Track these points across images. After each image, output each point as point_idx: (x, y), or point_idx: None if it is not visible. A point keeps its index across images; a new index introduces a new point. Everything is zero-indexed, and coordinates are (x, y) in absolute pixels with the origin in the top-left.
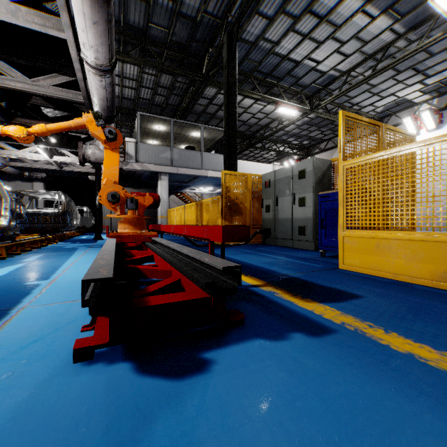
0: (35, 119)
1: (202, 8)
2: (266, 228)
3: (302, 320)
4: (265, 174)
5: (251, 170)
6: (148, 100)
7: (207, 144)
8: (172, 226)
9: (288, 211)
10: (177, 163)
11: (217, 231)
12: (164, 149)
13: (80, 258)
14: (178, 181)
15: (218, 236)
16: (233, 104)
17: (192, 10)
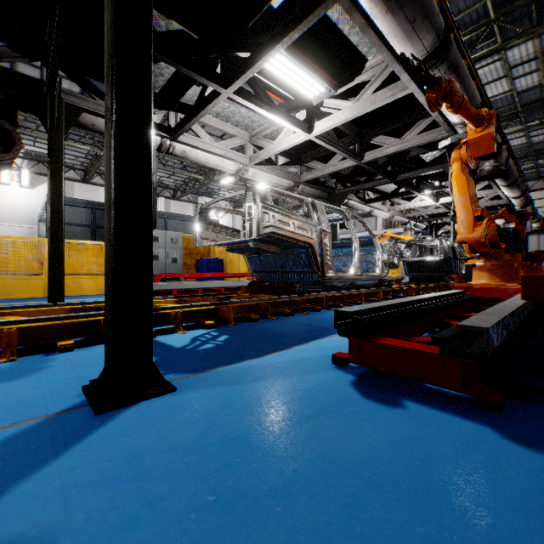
0: None
1: None
2: None
3: None
4: None
5: None
6: None
7: None
8: None
9: None
10: None
11: None
12: None
13: None
14: None
15: None
16: None
17: None
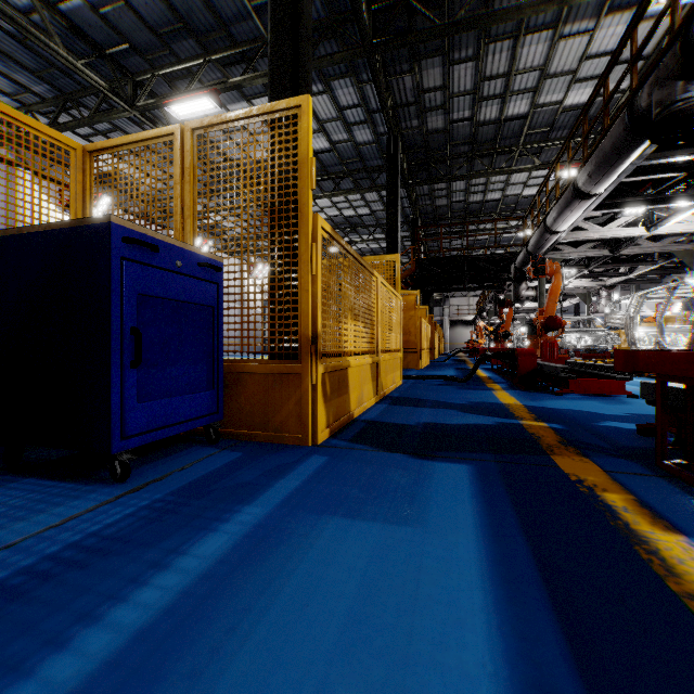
0: None
1: None
2: None
3: (572, 427)
4: None
5: None
6: None
7: None
8: None
9: None
10: None
11: None
12: None
13: None
14: None
15: None
16: None
17: None
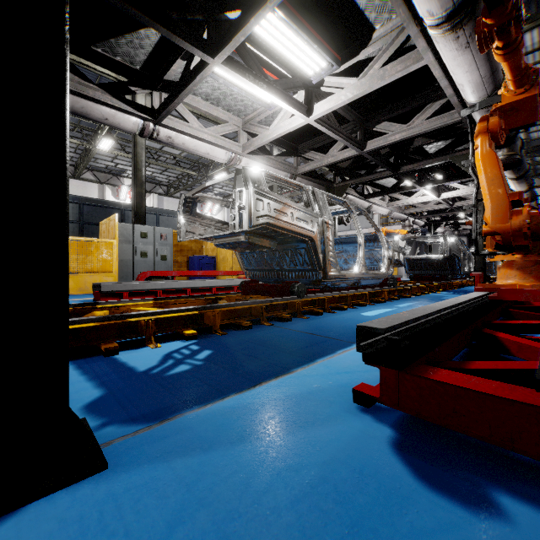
0: None
1: None
2: None
3: None
4: None
5: None
6: None
7: None
8: None
9: None
10: None
11: None
12: None
13: None
14: None
15: None
16: None
17: None
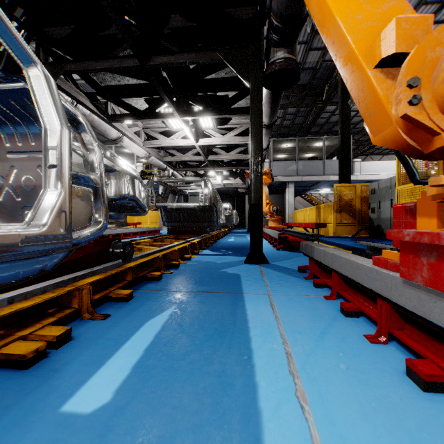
0: (223, 166)
1: (320, 59)
2: (372, 226)
3: None
4: (371, 184)
5: (378, 169)
6: (278, 125)
7: (330, 149)
8: (297, 223)
9: (387, 213)
10: (302, 173)
11: (313, 224)
12: (291, 163)
13: None
14: (302, 186)
15: (313, 226)
16: (347, 127)
17: (312, 63)
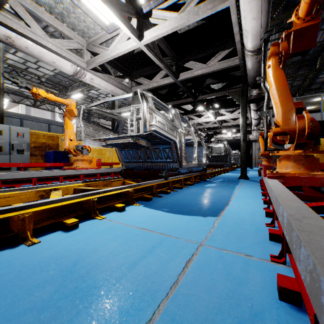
0: (232, 127)
1: None
2: None
3: None
4: None
5: None
6: None
7: None
8: None
9: None
10: None
11: None
12: None
13: (250, 172)
14: None
15: None
16: None
17: None
